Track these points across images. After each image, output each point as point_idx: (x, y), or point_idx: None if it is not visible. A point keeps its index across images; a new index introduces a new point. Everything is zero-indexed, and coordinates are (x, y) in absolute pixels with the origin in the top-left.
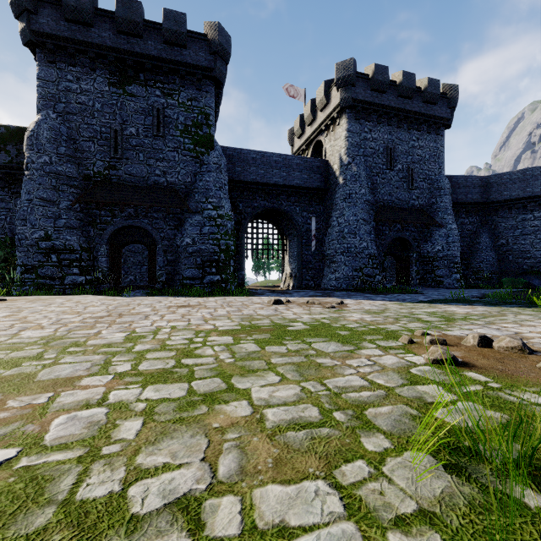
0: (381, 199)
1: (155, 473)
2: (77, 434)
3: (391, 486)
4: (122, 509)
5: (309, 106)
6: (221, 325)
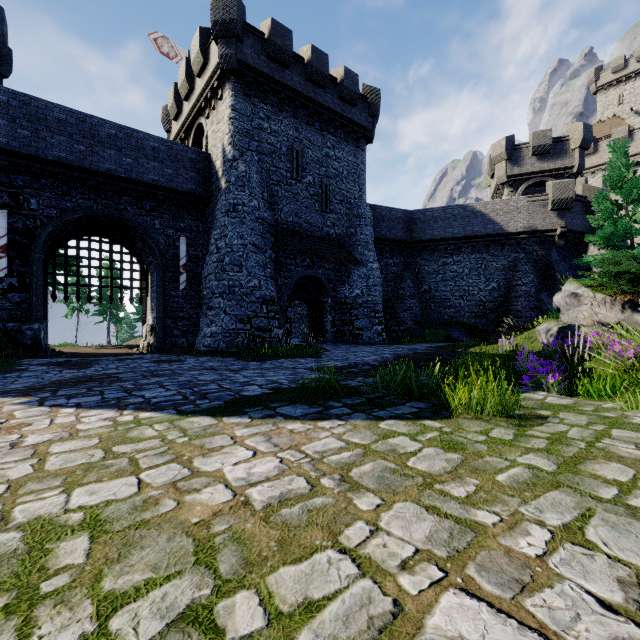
0: (284, 220)
1: None
2: None
3: None
4: None
5: (184, 68)
6: None
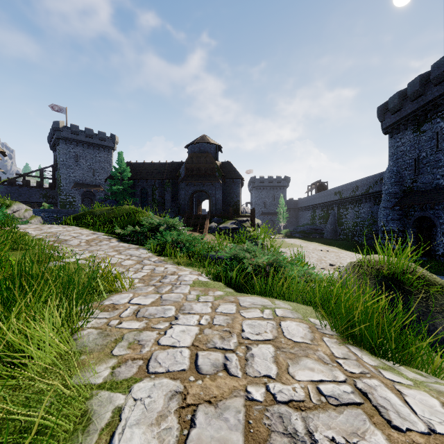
0: None
1: None
2: None
3: None
4: None
5: None
6: None
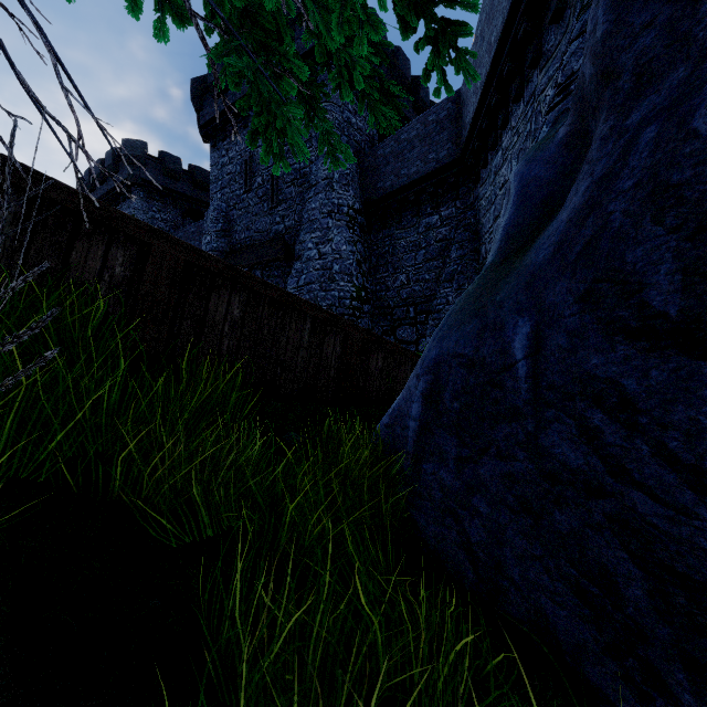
0: (239, 240)
1: None
2: None
3: None
4: None
5: None
6: None
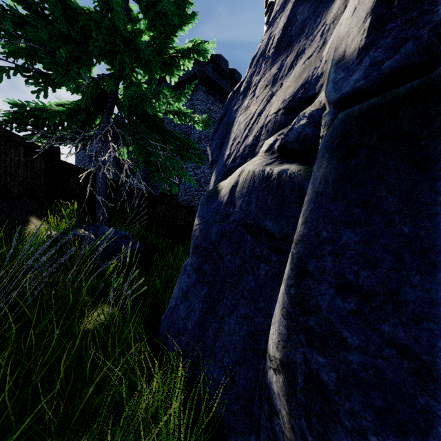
0: None
1: None
2: None
3: None
4: None
5: None
6: None
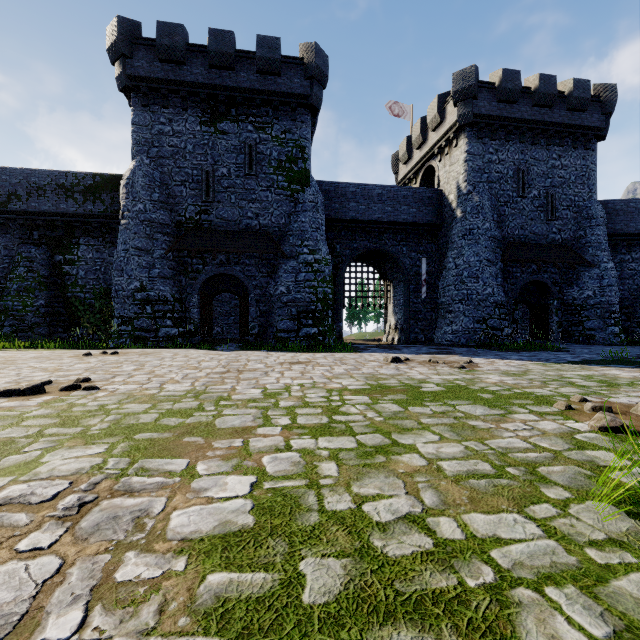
0: (511, 234)
1: (375, 499)
2: (290, 470)
3: (580, 522)
4: (366, 518)
5: (418, 126)
6: (348, 384)
